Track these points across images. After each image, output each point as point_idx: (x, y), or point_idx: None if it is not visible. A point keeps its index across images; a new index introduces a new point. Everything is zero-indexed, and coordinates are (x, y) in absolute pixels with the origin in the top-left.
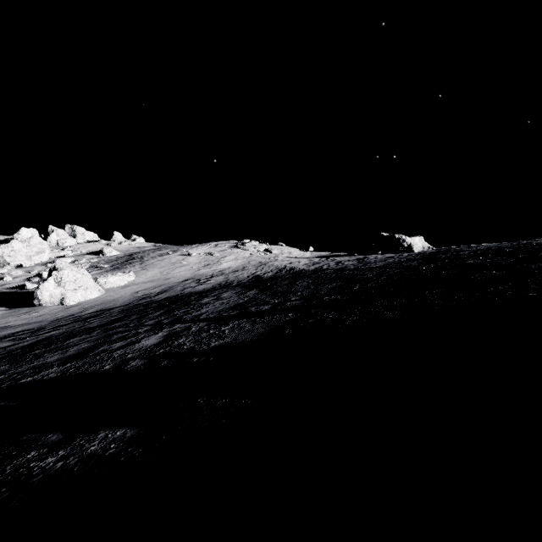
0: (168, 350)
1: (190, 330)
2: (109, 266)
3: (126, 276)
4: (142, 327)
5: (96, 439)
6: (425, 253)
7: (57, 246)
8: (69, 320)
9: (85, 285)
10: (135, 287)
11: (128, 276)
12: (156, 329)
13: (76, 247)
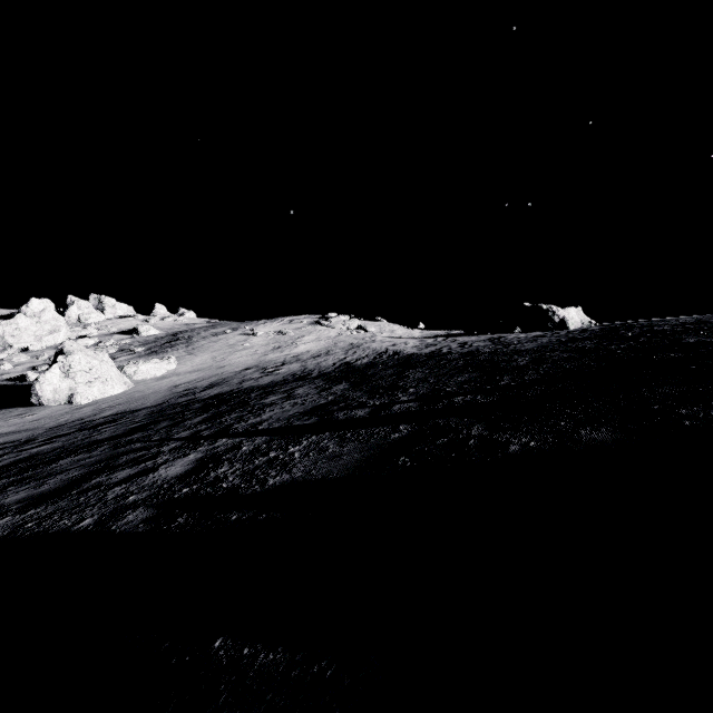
0: (196, 489)
1: (238, 451)
2: (144, 349)
3: (165, 363)
4: (169, 442)
5: None
6: (594, 330)
7: (78, 322)
8: (74, 427)
9: (105, 376)
10: (175, 379)
11: (167, 363)
12: (188, 447)
13: (104, 324)
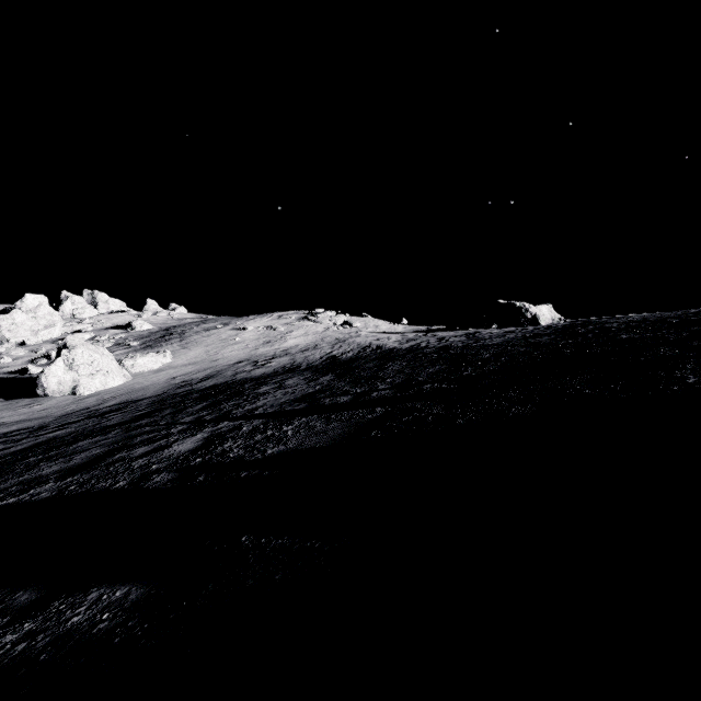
0: (208, 459)
1: (240, 431)
2: (139, 344)
3: (161, 357)
4: (176, 425)
5: (83, 604)
6: (557, 326)
7: (72, 317)
8: (82, 415)
9: (106, 369)
10: (171, 371)
11: (163, 357)
12: (194, 429)
13: (97, 319)
